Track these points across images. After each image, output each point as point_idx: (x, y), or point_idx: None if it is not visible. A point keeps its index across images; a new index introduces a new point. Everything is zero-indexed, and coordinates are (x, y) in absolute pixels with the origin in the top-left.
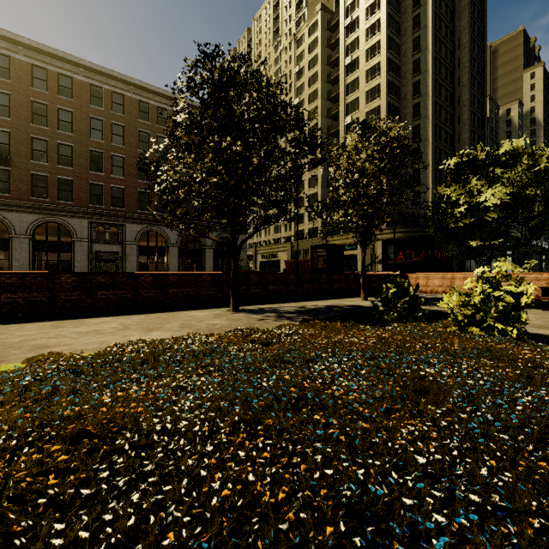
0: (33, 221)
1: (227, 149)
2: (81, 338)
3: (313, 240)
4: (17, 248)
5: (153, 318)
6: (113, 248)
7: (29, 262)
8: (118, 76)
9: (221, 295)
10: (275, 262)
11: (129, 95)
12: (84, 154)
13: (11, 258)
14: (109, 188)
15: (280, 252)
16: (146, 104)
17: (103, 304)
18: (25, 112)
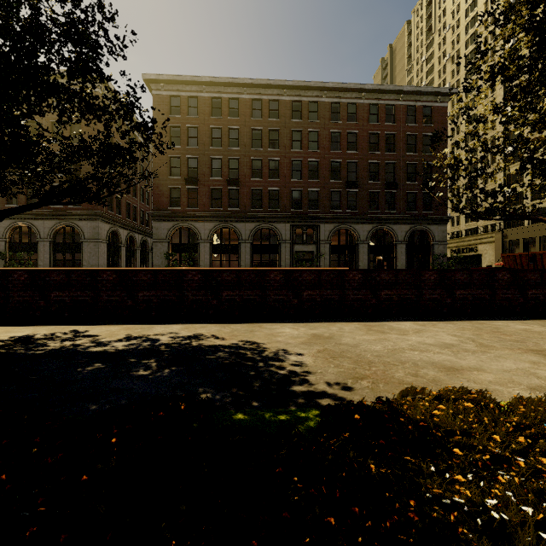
0: (253, 229)
1: None
2: (465, 357)
3: (544, 225)
4: (243, 251)
5: (476, 330)
6: (309, 248)
7: (250, 262)
8: (314, 85)
9: (523, 300)
10: (472, 257)
11: (322, 100)
12: (287, 165)
13: (239, 259)
14: (306, 192)
15: (482, 245)
16: (337, 104)
17: (386, 305)
18: (248, 140)
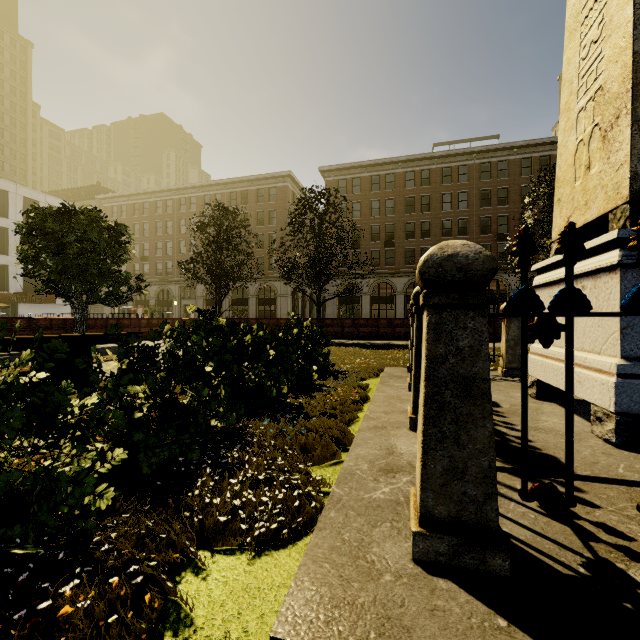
0: (406, 282)
1: None
2: None
3: None
4: (398, 302)
5: None
6: None
7: (404, 311)
8: (463, 152)
9: None
10: None
11: (472, 163)
12: (438, 225)
13: (395, 309)
14: None
15: None
16: (487, 163)
17: None
18: (402, 207)
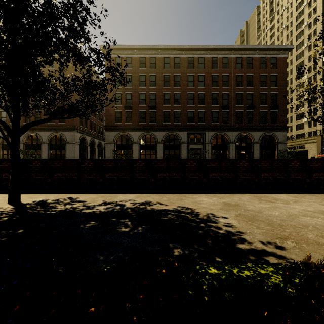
0: (164, 135)
1: None
2: None
3: None
4: (158, 149)
5: None
6: (198, 146)
7: (163, 155)
8: (202, 47)
9: None
10: (301, 151)
11: (206, 56)
12: (185, 96)
13: (156, 154)
14: (196, 112)
15: (308, 144)
16: (216, 58)
17: (264, 183)
18: (161, 82)
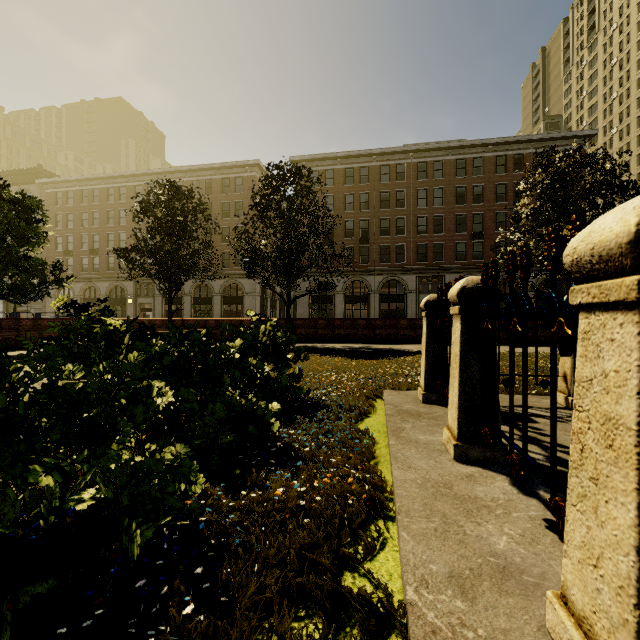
0: (381, 281)
1: (563, 229)
2: None
3: None
4: (372, 301)
5: (503, 348)
6: None
7: (379, 310)
8: (439, 147)
9: None
10: None
11: (447, 159)
12: (413, 222)
13: (369, 308)
14: (431, 245)
15: None
16: (462, 160)
17: None
18: (376, 202)
